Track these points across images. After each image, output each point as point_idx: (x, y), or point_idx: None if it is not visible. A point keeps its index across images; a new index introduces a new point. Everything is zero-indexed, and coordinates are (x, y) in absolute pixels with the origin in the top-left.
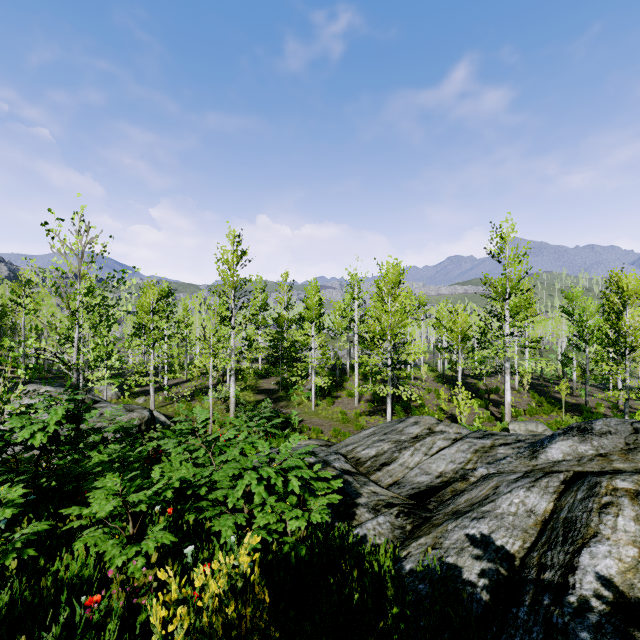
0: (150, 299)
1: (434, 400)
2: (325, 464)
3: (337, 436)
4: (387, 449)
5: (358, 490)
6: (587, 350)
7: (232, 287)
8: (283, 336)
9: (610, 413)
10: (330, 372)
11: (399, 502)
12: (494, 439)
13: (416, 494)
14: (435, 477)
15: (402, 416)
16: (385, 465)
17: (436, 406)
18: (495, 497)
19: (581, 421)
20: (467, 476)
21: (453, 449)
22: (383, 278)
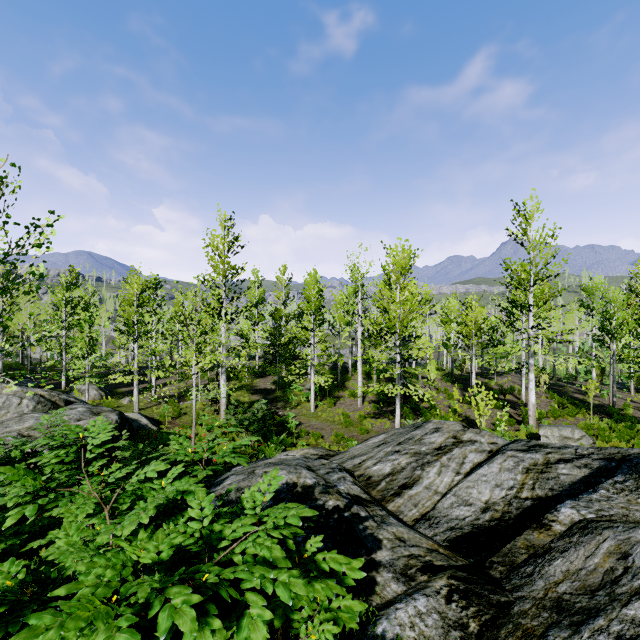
0: (134, 290)
1: (445, 401)
2: (327, 488)
3: (339, 442)
4: (405, 464)
5: (375, 533)
6: (614, 346)
7: (223, 276)
8: (280, 332)
9: (639, 415)
10: (331, 371)
11: (443, 563)
12: (545, 453)
13: (459, 540)
14: (480, 510)
15: (411, 419)
16: (405, 488)
17: (448, 407)
18: (638, 582)
19: (615, 425)
20: (545, 520)
21: (494, 467)
22: (391, 263)
